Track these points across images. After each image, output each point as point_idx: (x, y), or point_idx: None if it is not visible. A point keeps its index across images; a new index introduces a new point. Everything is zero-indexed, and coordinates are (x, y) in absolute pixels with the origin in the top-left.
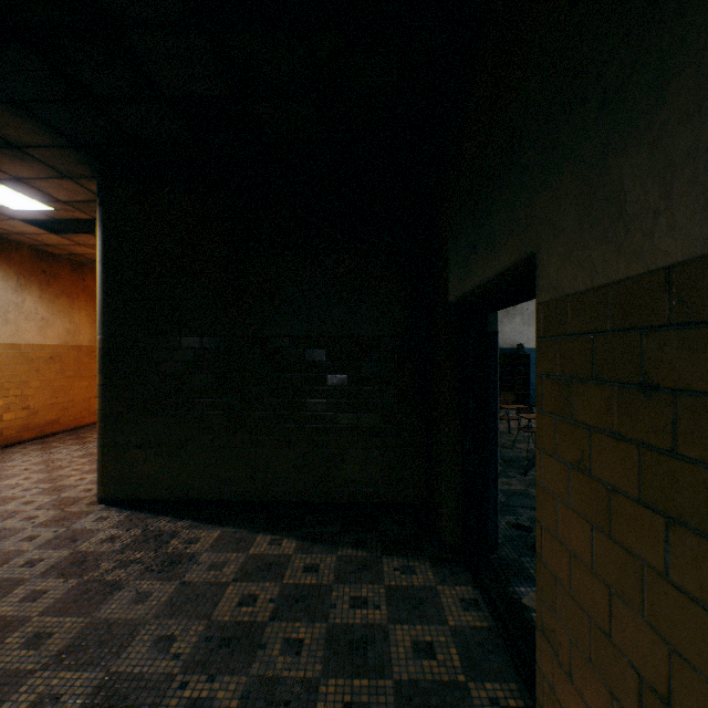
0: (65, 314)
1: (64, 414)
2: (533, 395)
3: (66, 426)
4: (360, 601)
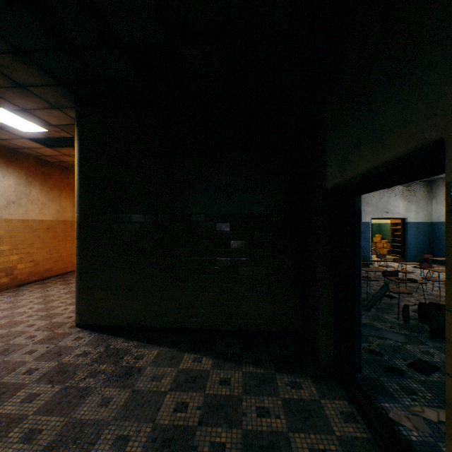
0: (56, 200)
1: (56, 264)
2: (362, 254)
3: (57, 272)
4: (264, 411)
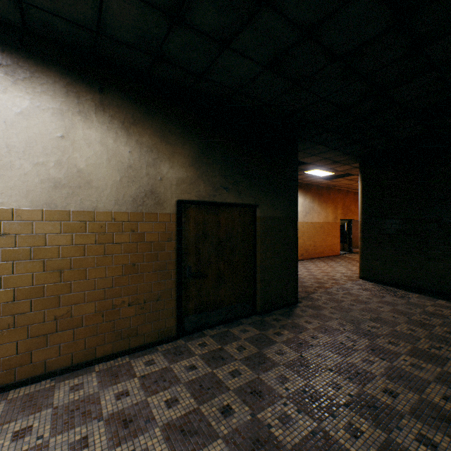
0: (324, 210)
1: (324, 250)
2: None
3: (324, 255)
4: None
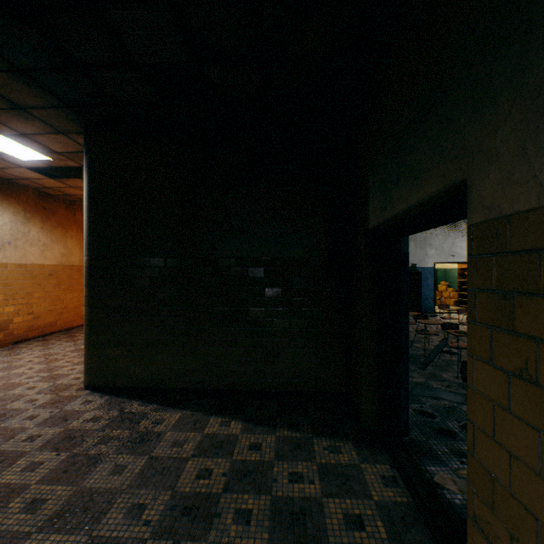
0: (61, 241)
1: (60, 318)
2: (424, 304)
3: (62, 327)
4: (297, 476)
